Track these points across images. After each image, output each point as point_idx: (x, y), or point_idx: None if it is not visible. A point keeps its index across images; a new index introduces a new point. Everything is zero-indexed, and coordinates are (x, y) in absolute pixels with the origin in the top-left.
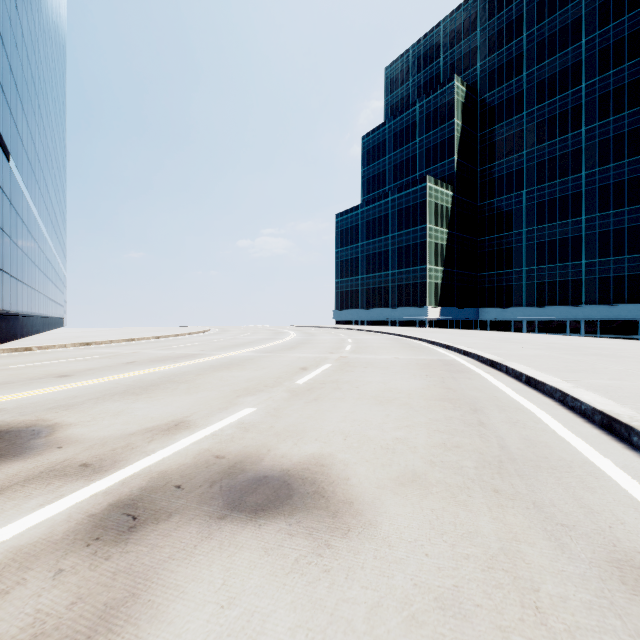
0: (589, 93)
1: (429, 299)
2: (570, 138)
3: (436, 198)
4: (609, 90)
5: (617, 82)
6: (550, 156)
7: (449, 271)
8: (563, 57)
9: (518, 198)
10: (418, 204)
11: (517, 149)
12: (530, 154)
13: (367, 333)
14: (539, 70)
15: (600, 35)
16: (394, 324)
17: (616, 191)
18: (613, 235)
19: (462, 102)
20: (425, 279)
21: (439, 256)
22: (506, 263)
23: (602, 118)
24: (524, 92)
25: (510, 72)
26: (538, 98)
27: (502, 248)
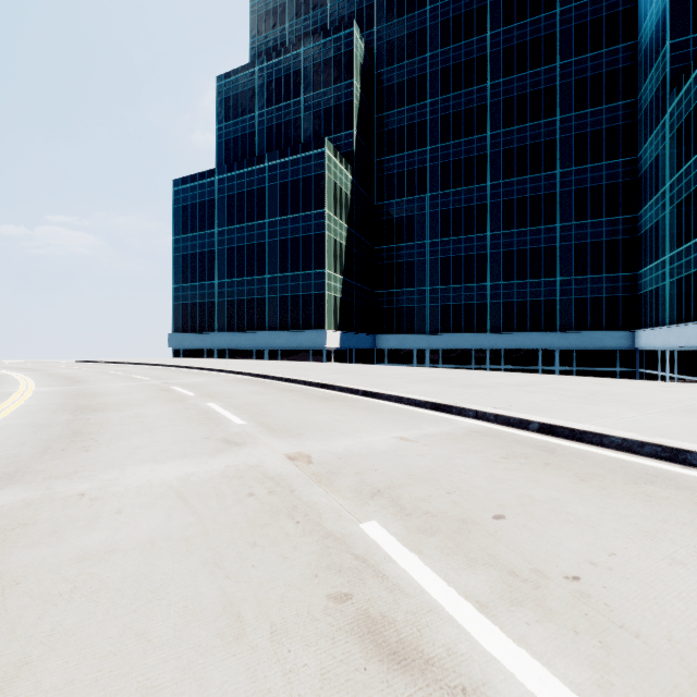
0: (494, 94)
1: (328, 319)
2: (476, 141)
3: (335, 176)
4: (513, 96)
5: (520, 89)
6: (455, 158)
7: (349, 283)
8: (468, 46)
9: (421, 202)
10: (312, 178)
11: (420, 143)
12: (434, 152)
13: (287, 389)
14: (444, 54)
15: (505, 32)
16: (274, 356)
17: (519, 208)
18: (517, 256)
19: (361, 62)
20: (323, 289)
21: (339, 259)
22: (407, 280)
23: (506, 125)
24: (427, 76)
25: (412, 48)
26: (443, 87)
27: (403, 261)
